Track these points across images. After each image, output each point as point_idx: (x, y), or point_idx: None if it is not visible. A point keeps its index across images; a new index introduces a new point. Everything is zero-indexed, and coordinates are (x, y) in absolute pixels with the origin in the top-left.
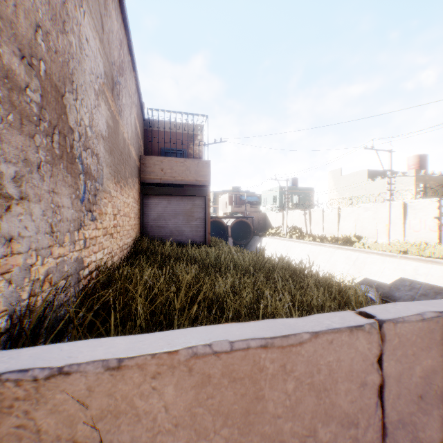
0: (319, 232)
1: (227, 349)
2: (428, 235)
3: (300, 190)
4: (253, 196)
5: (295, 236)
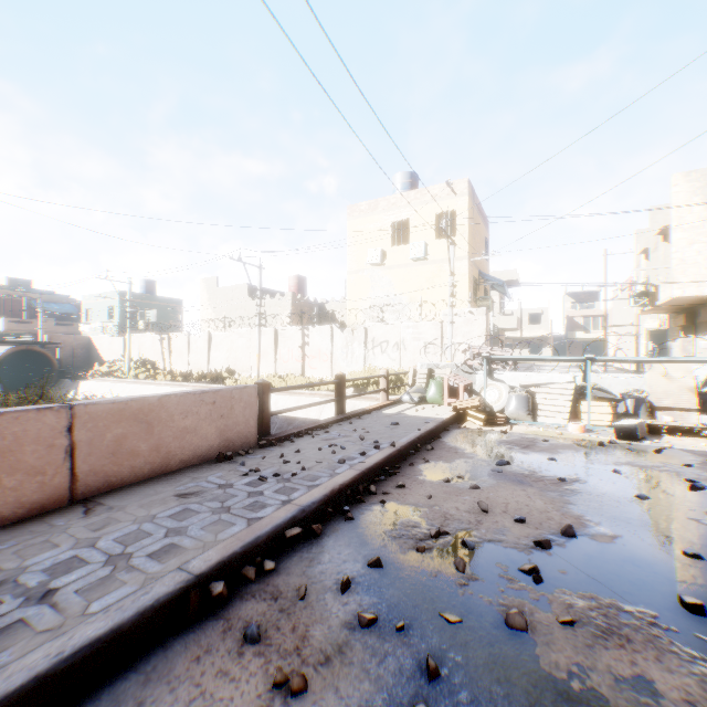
0: (183, 368)
1: None
2: (296, 366)
3: (159, 302)
4: (65, 303)
5: (144, 375)
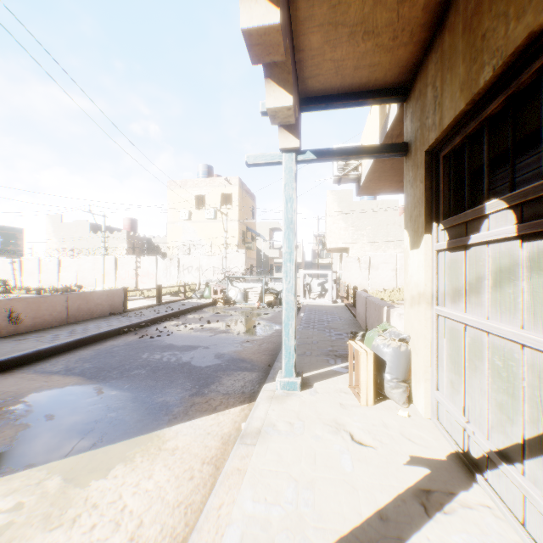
0: (35, 284)
1: (34, 297)
2: (131, 282)
3: (1, 230)
4: None
5: None
